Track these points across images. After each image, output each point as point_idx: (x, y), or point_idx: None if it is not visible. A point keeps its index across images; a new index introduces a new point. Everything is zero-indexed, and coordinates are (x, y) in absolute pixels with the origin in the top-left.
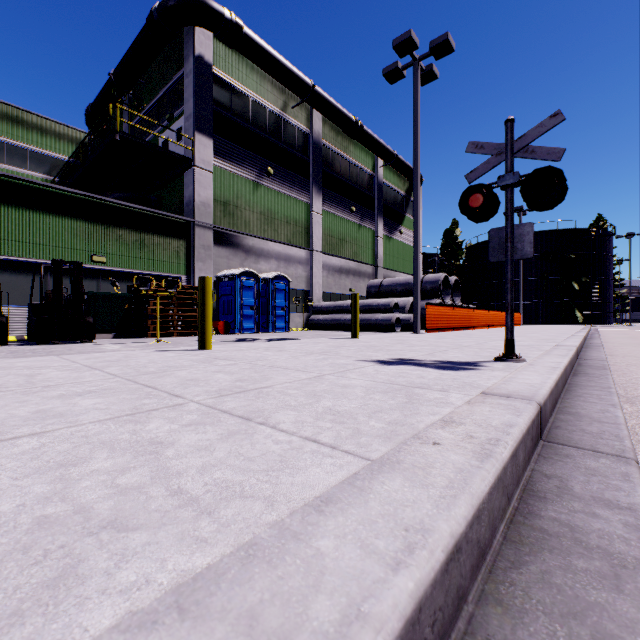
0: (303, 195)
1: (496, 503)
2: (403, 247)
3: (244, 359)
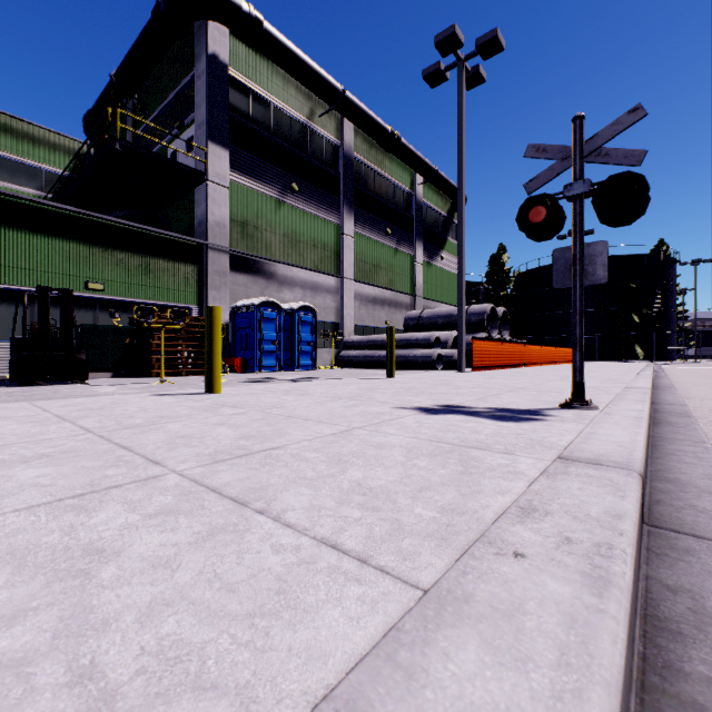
0: (332, 215)
1: (627, 669)
2: (445, 274)
3: (257, 406)
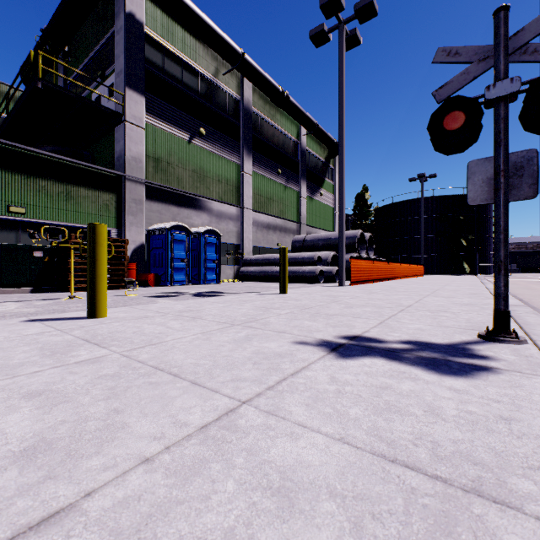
0: (234, 156)
1: None
2: (323, 207)
3: (128, 342)
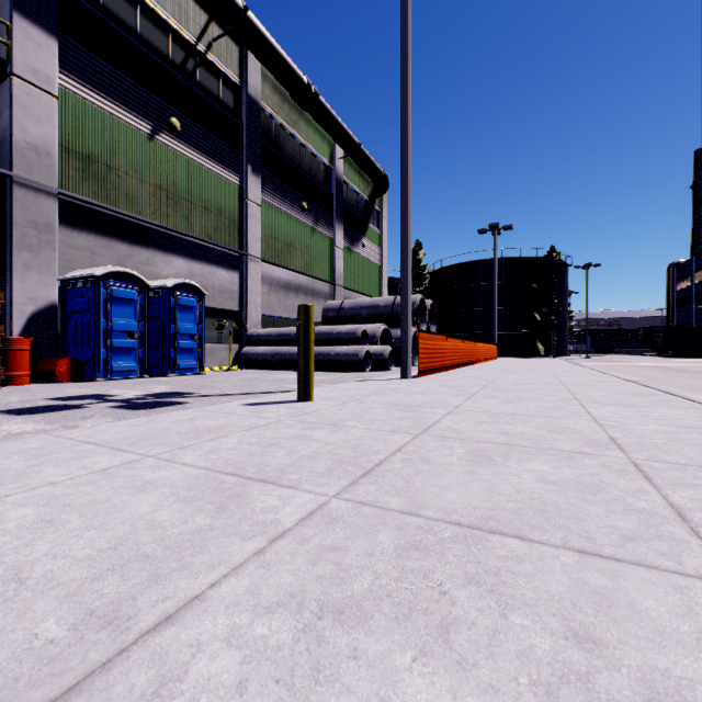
0: (232, 173)
1: None
2: (366, 264)
3: None
